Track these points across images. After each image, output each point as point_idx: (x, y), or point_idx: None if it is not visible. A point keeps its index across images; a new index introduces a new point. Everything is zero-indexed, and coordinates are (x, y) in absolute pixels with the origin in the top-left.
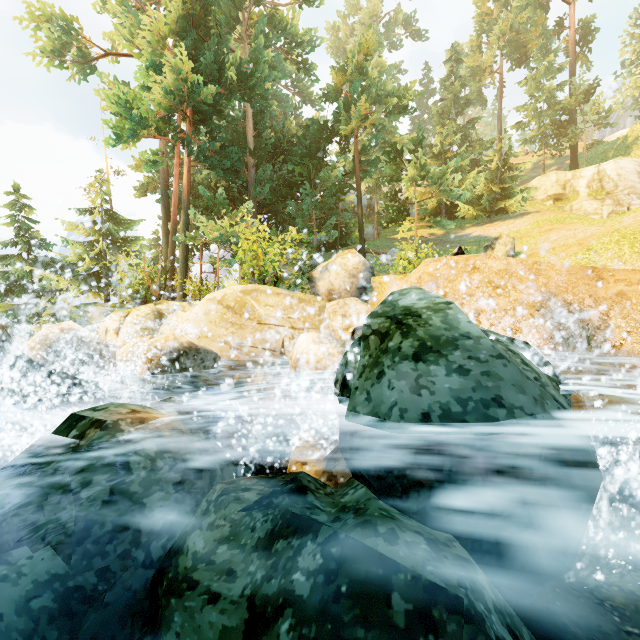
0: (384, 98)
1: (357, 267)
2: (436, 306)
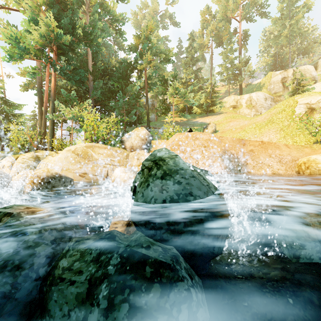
0: (159, 54)
1: (144, 135)
2: (171, 156)
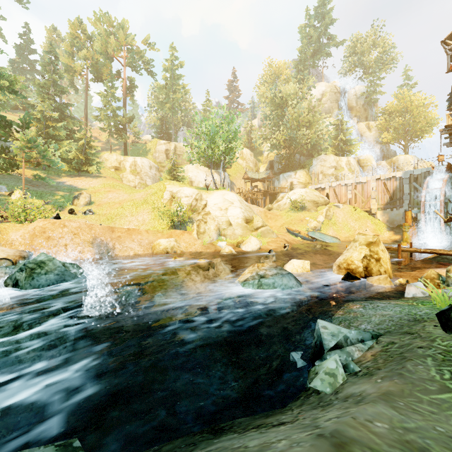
0: None
1: None
2: (50, 259)
